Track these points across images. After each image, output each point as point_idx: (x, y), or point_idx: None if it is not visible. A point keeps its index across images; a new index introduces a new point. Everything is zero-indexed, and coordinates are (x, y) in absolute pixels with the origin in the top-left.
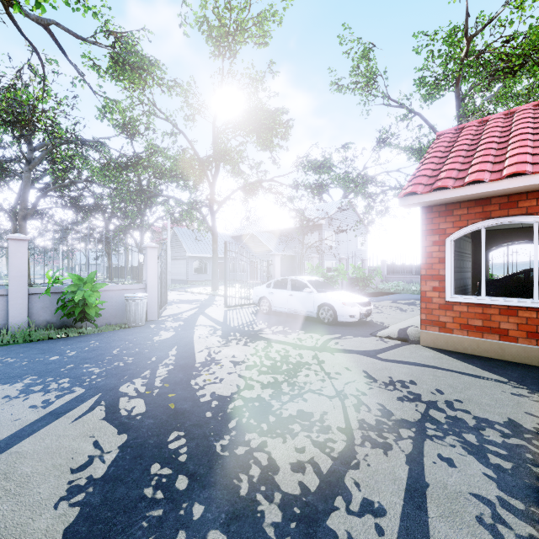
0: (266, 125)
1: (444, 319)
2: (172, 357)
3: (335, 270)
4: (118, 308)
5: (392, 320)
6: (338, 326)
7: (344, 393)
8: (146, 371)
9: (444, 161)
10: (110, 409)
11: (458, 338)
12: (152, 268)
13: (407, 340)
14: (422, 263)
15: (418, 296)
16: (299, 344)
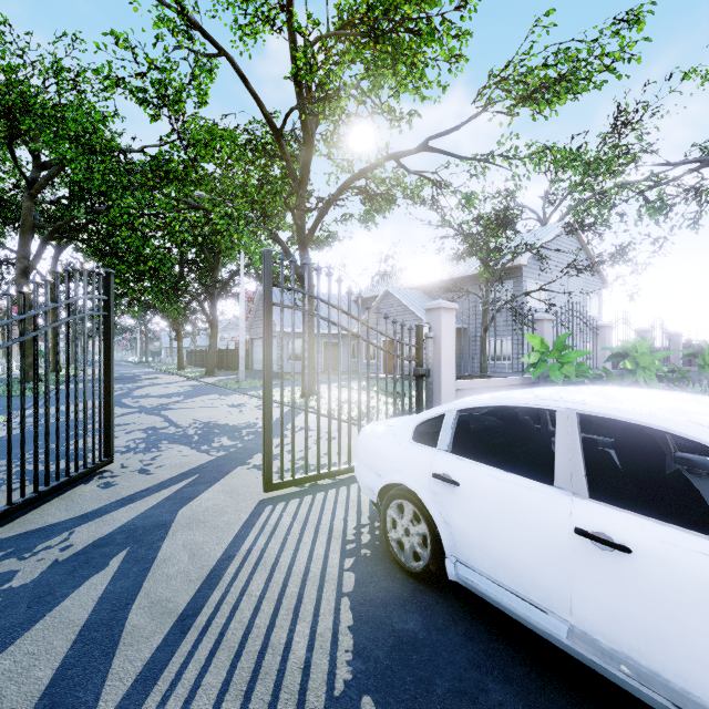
0: None
1: None
2: None
3: (621, 356)
4: None
5: None
6: None
7: None
8: None
9: None
10: None
11: None
12: None
13: None
14: None
15: None
16: None
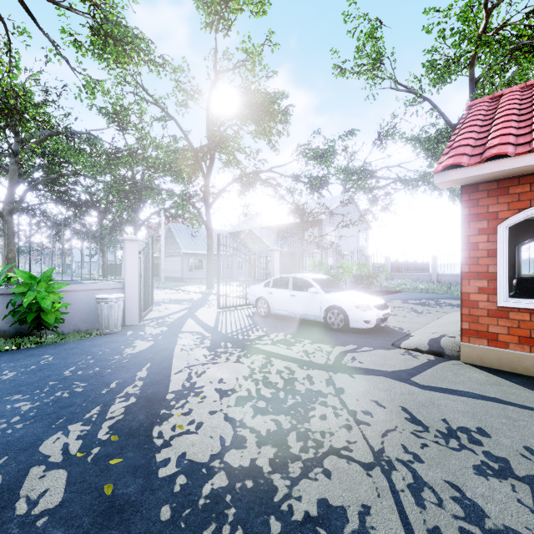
0: (264, 108)
1: (495, 330)
2: (138, 382)
3: (339, 267)
4: (89, 311)
5: (411, 325)
6: (350, 333)
7: (386, 457)
8: (95, 409)
9: (488, 128)
10: (2, 498)
11: (516, 356)
12: (132, 264)
13: (442, 355)
14: (463, 257)
15: (428, 295)
16: (306, 359)
